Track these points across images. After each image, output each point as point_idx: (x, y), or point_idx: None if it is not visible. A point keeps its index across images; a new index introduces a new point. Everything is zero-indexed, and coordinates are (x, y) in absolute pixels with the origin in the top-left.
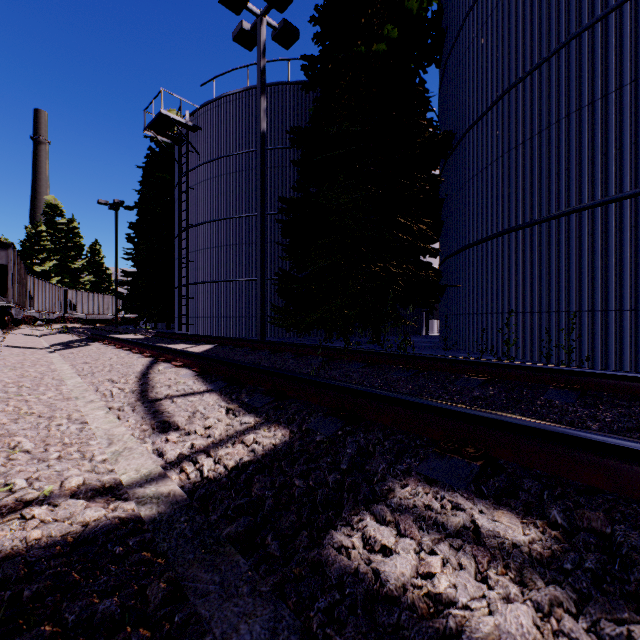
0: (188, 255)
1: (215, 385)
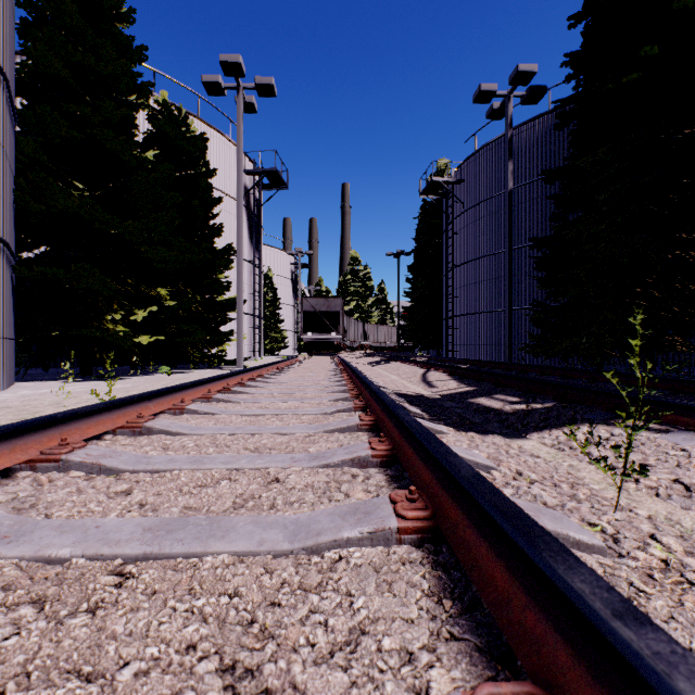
0: (453, 292)
1: (455, 378)
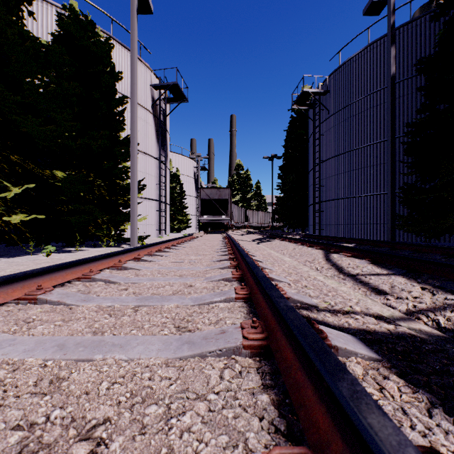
0: (320, 182)
1: (395, 271)
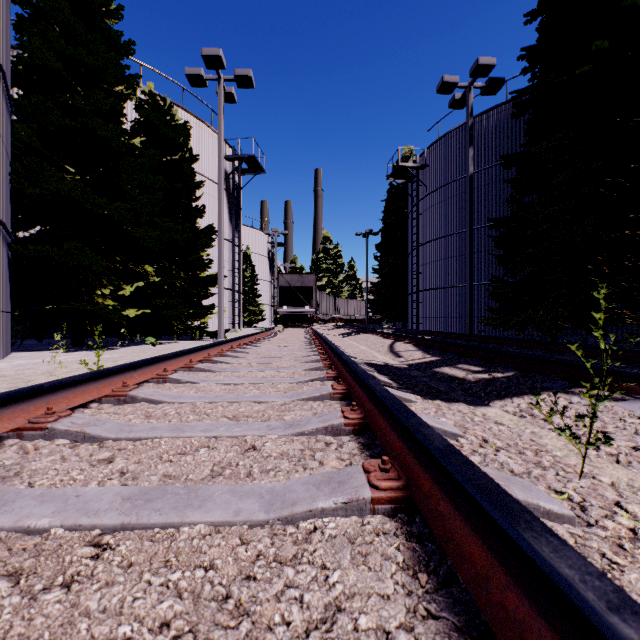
0: (418, 268)
1: (420, 348)
